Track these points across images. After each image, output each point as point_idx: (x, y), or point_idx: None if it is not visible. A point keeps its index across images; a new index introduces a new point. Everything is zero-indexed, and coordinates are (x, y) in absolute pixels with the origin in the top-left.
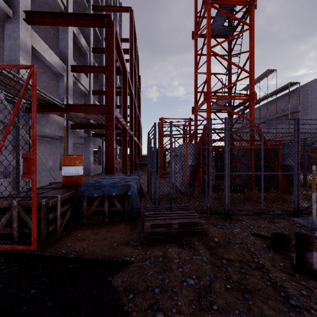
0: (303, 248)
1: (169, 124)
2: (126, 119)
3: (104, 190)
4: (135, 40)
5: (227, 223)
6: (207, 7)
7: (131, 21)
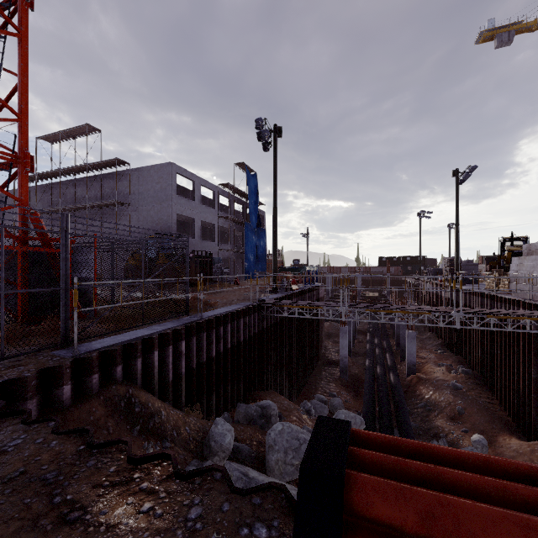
0: (52, 387)
1: None
2: None
3: None
4: None
5: None
6: None
7: None
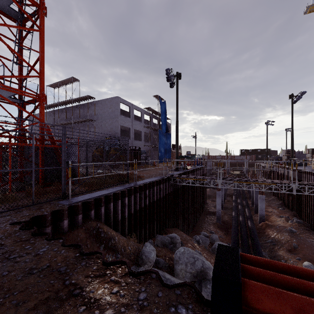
0: (58, 221)
1: None
2: None
3: None
4: None
5: None
6: None
7: None
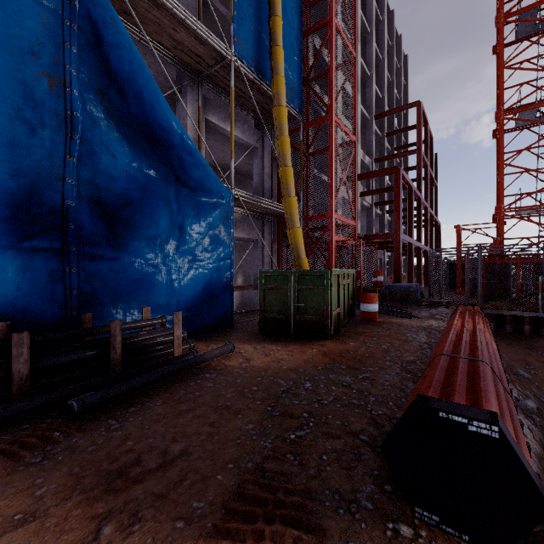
0: (520, 324)
1: (473, 228)
2: (412, 233)
3: (397, 288)
4: (426, 123)
5: None
6: (498, 122)
7: (418, 115)
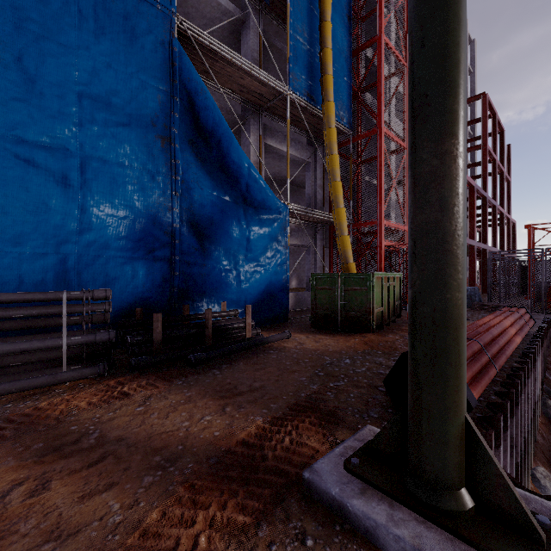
0: None
1: (549, 227)
2: (474, 235)
3: None
4: (494, 115)
5: (537, 315)
6: None
7: (483, 108)
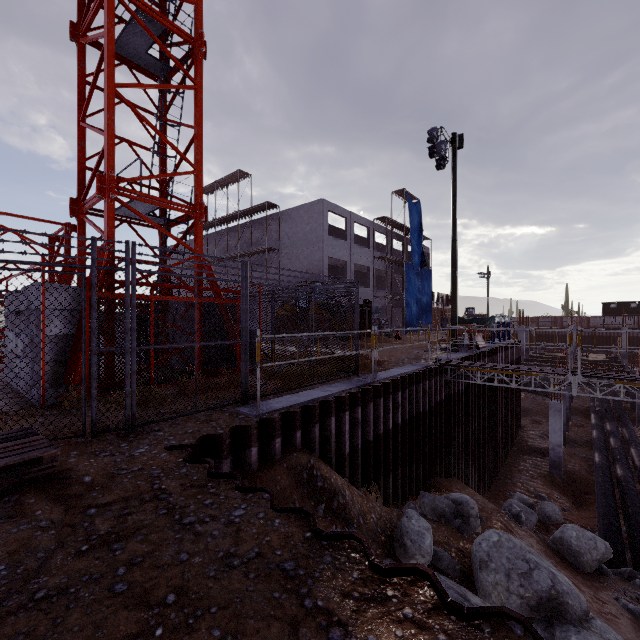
0: (241, 448)
1: None
2: None
3: None
4: None
5: (127, 443)
6: None
7: None
